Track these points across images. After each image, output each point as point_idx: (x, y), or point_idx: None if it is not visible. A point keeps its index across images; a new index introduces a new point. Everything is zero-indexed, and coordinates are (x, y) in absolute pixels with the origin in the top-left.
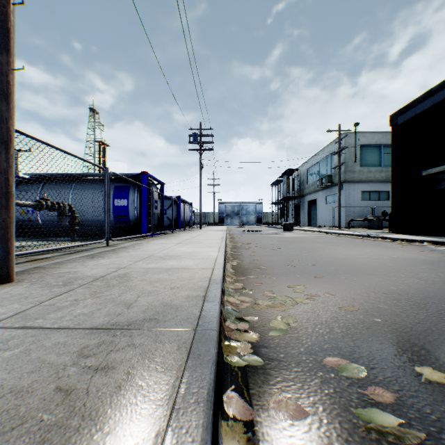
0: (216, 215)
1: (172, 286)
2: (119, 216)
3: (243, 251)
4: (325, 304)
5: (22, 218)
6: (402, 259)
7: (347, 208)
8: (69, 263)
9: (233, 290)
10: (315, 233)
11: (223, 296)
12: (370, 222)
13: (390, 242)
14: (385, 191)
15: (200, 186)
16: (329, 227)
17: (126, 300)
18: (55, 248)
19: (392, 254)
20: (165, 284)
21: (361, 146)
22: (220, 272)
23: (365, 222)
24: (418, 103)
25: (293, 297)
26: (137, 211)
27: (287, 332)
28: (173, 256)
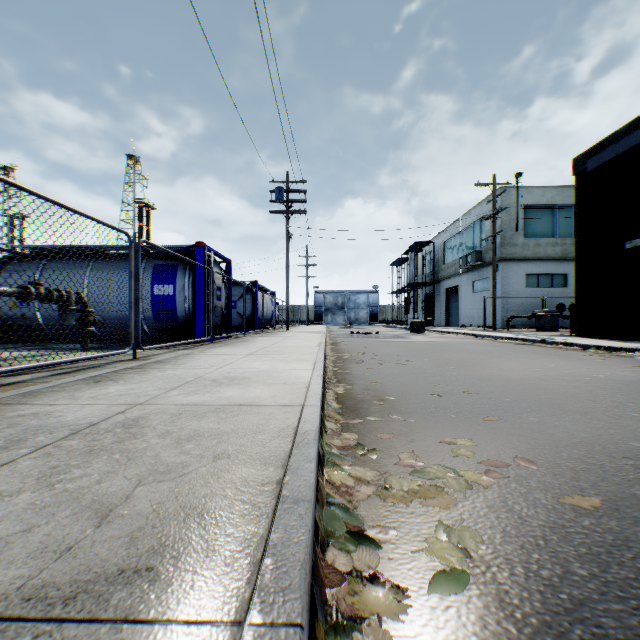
0: (311, 309)
1: (218, 450)
2: (161, 311)
3: (353, 366)
4: (526, 488)
5: (12, 314)
6: (617, 382)
7: (504, 299)
8: (49, 394)
9: (341, 452)
10: (458, 336)
11: (321, 474)
12: (540, 320)
13: (579, 351)
14: (561, 274)
15: (287, 267)
16: (478, 327)
17: (107, 494)
18: (35, 365)
19: (594, 373)
20: (205, 446)
21: (526, 207)
22: (314, 413)
23: (531, 320)
24: (618, 139)
25: (457, 467)
26: (188, 303)
27: (468, 576)
28: (236, 379)
